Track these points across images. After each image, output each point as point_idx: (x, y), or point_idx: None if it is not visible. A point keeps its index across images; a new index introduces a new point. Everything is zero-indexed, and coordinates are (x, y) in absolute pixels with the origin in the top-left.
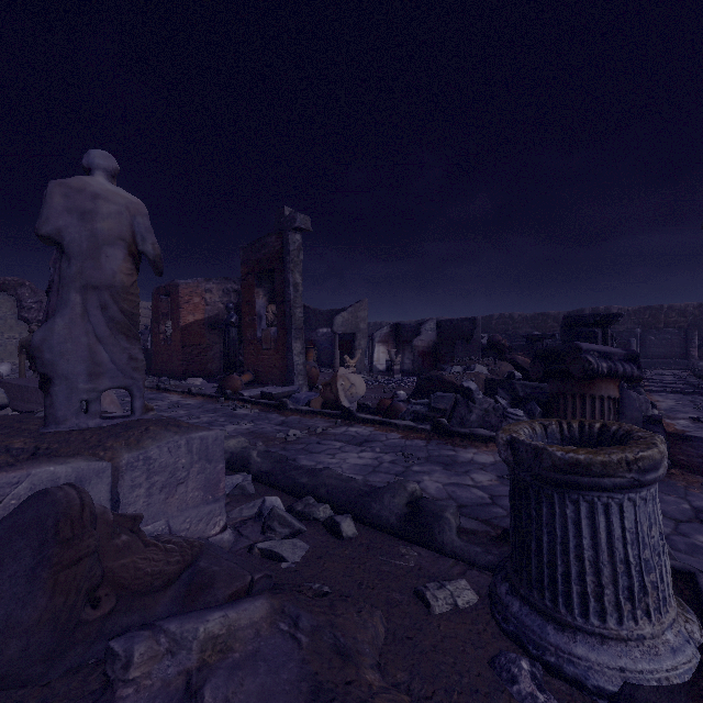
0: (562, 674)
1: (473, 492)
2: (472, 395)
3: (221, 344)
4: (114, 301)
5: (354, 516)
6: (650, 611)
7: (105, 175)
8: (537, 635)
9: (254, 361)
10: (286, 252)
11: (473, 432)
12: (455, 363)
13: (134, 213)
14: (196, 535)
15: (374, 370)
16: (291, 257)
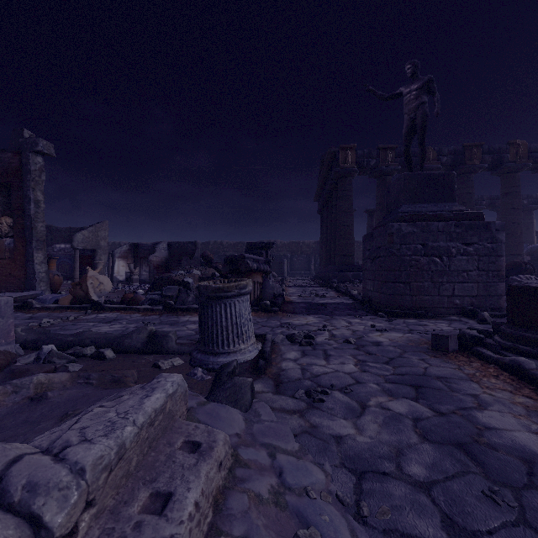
0: (214, 370)
1: (187, 332)
2: (190, 286)
3: None
4: None
5: (112, 350)
6: (244, 340)
7: None
8: (206, 361)
9: None
10: (25, 170)
11: (190, 306)
12: (180, 269)
13: None
14: None
15: (114, 280)
16: (32, 176)
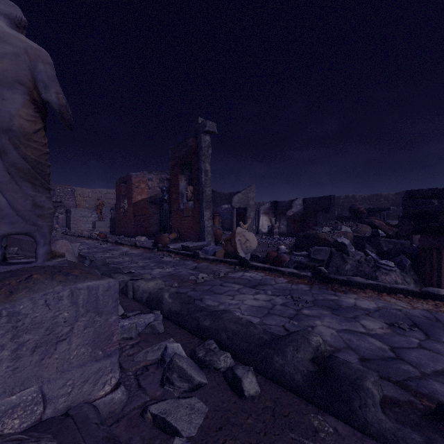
0: None
1: (371, 342)
2: (346, 249)
3: (158, 214)
4: (15, 147)
5: (255, 367)
6: None
7: (8, 22)
8: None
9: (178, 225)
10: (199, 148)
11: (351, 279)
12: (323, 225)
13: (35, 59)
14: (79, 399)
15: (259, 232)
16: (203, 152)
